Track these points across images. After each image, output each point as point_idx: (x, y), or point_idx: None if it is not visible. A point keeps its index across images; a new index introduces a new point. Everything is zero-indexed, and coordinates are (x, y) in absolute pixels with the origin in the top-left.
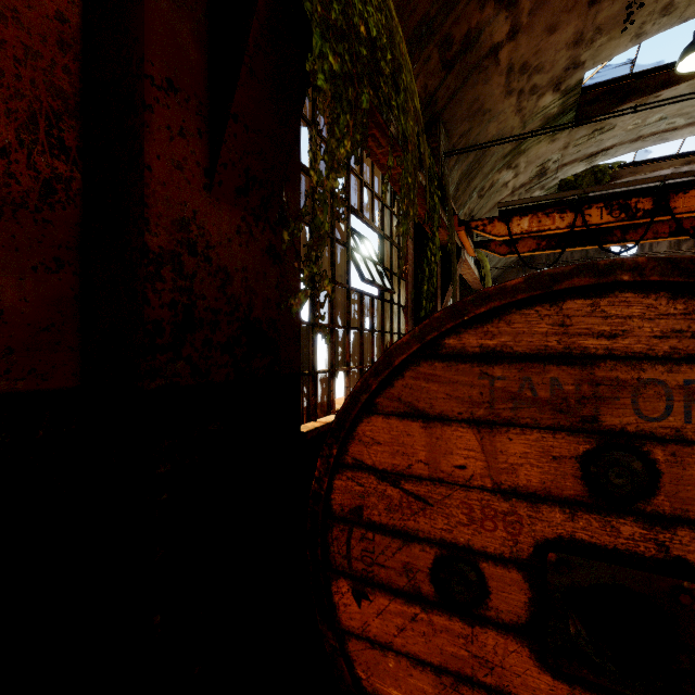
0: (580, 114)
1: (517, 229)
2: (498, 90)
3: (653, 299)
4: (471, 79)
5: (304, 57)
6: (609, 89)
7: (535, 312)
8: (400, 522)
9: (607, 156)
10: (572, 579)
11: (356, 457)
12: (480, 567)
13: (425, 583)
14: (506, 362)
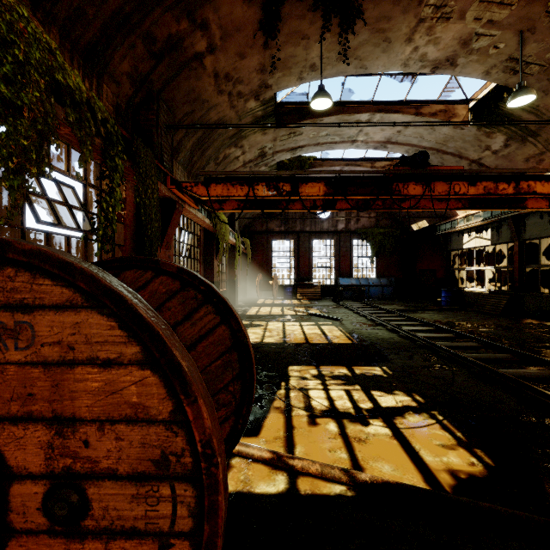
0: (280, 120)
1: (214, 193)
2: (211, 88)
3: None
4: (184, 73)
5: None
6: (297, 108)
7: None
8: None
9: (303, 152)
10: None
11: None
12: None
13: None
14: None
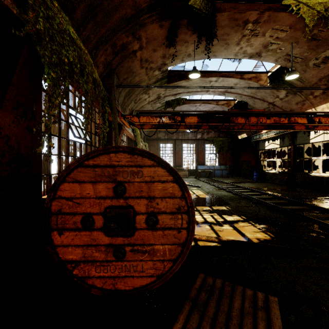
0: (169, 79)
1: (142, 121)
2: (138, 66)
3: (125, 154)
4: (126, 60)
5: (43, 65)
6: (178, 73)
7: (105, 156)
8: (72, 211)
9: (180, 96)
10: (112, 214)
11: (59, 195)
12: (93, 217)
13: (79, 225)
14: (99, 167)
